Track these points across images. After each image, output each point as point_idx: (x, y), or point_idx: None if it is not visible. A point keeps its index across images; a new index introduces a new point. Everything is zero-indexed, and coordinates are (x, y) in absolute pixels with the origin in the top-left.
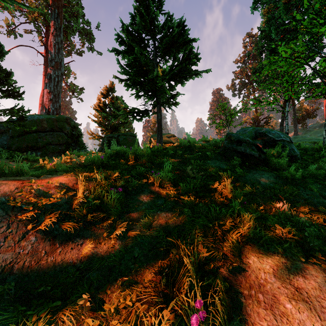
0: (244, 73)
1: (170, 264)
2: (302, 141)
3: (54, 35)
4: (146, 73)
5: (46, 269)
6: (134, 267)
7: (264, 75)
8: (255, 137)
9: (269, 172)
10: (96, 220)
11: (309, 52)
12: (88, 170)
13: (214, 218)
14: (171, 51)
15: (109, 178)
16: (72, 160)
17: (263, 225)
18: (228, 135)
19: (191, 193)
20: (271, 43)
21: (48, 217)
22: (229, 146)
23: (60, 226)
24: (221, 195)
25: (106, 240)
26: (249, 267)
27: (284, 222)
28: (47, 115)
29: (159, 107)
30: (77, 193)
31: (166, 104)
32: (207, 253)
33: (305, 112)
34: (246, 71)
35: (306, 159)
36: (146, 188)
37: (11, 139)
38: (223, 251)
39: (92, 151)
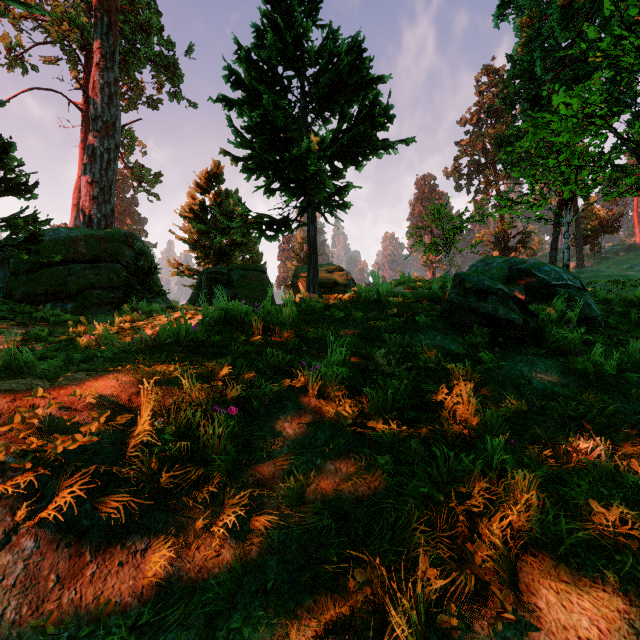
0: (479, 144)
1: (353, 614)
2: (593, 280)
3: (101, 68)
4: (287, 144)
5: (55, 627)
6: (266, 617)
7: (521, 150)
8: (511, 279)
9: (547, 359)
10: (178, 489)
11: (609, 105)
12: (165, 360)
13: (445, 481)
14: (335, 102)
15: (210, 376)
16: (134, 325)
17: (561, 506)
18: (458, 277)
19: (389, 414)
20: (533, 86)
21: (66, 486)
22: (461, 301)
23: (95, 510)
24: (453, 417)
25: (201, 538)
26: (539, 621)
27: (606, 494)
28: (86, 229)
29: (312, 213)
30: (137, 419)
31: (325, 207)
32: (438, 581)
33: (598, 222)
34: (482, 141)
35: (615, 324)
36: (290, 400)
37: (14, 278)
38: (472, 570)
39: (178, 303)
